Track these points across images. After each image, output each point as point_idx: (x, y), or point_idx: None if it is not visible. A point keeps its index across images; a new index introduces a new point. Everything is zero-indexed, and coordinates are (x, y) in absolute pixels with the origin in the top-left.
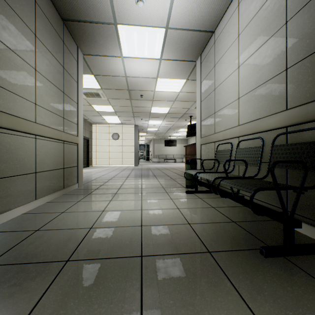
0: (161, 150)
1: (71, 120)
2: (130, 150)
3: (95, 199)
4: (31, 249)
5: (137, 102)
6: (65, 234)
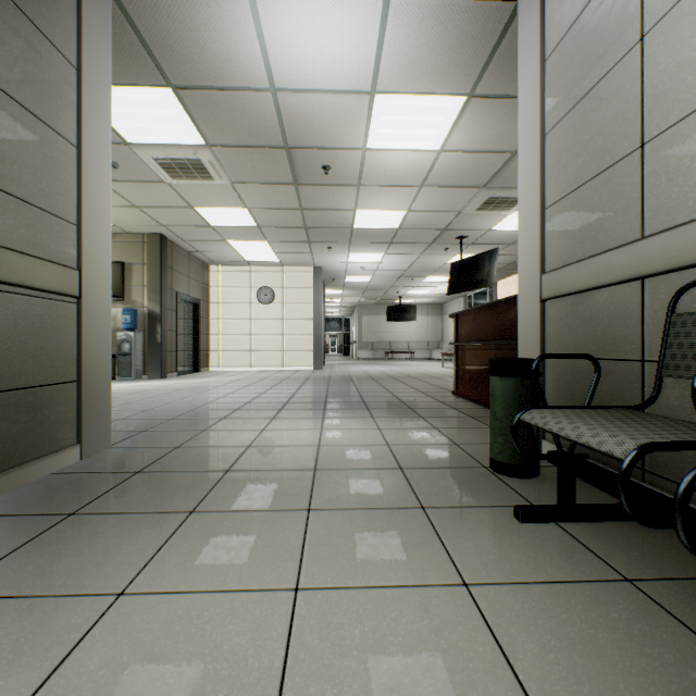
0: (379, 332)
1: (32, 201)
2: (301, 331)
3: (48, 574)
4: None
5: (314, 194)
6: None
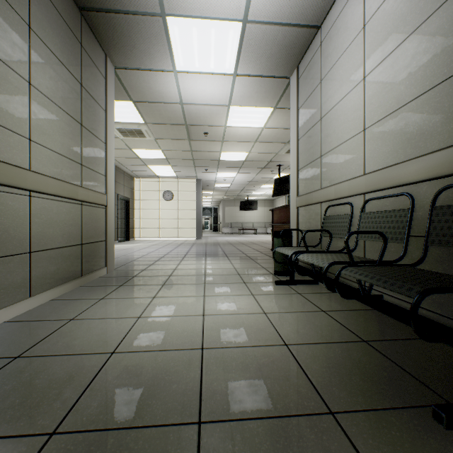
0: (235, 216)
1: (94, 169)
2: (189, 216)
3: (129, 295)
4: None
5: (199, 144)
6: (65, 365)
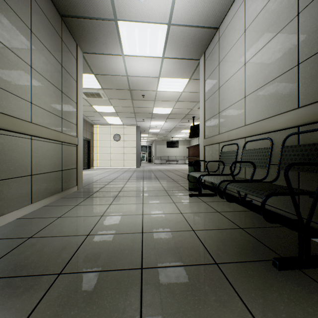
0: (163, 152)
1: (69, 121)
2: (131, 152)
3: (94, 203)
4: (21, 260)
5: (138, 102)
6: (60, 241)
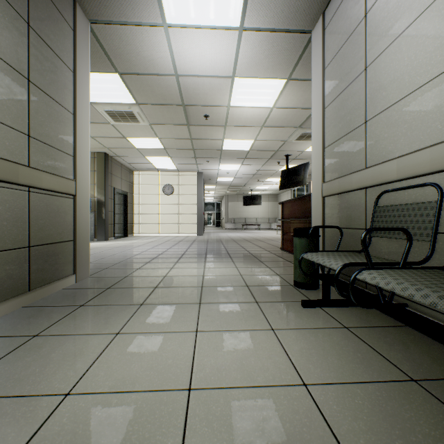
0: (238, 212)
1: (54, 145)
2: (190, 211)
3: (81, 327)
4: None
5: (199, 130)
6: None
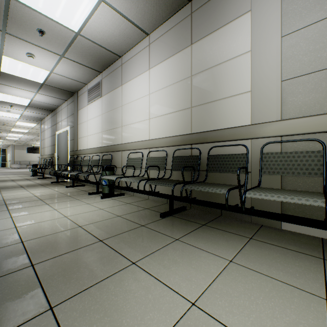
0: (24, 157)
1: None
2: None
3: None
4: None
5: None
6: None
